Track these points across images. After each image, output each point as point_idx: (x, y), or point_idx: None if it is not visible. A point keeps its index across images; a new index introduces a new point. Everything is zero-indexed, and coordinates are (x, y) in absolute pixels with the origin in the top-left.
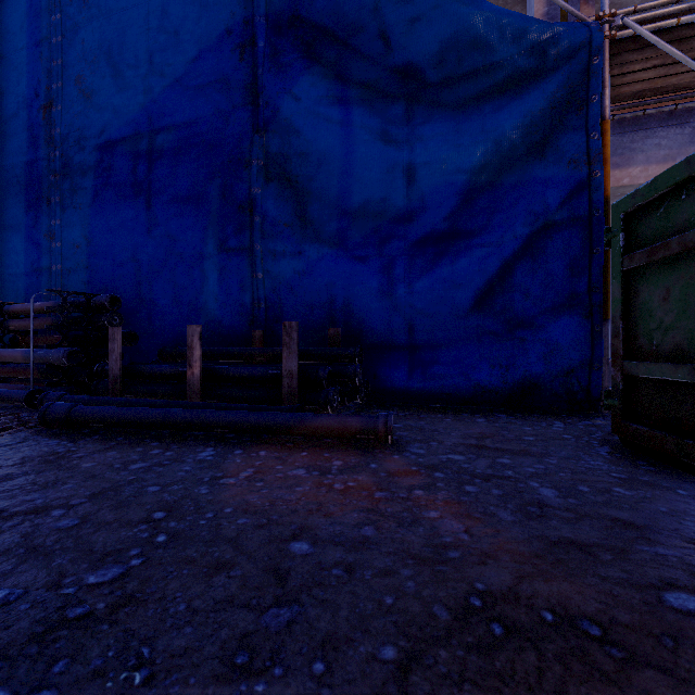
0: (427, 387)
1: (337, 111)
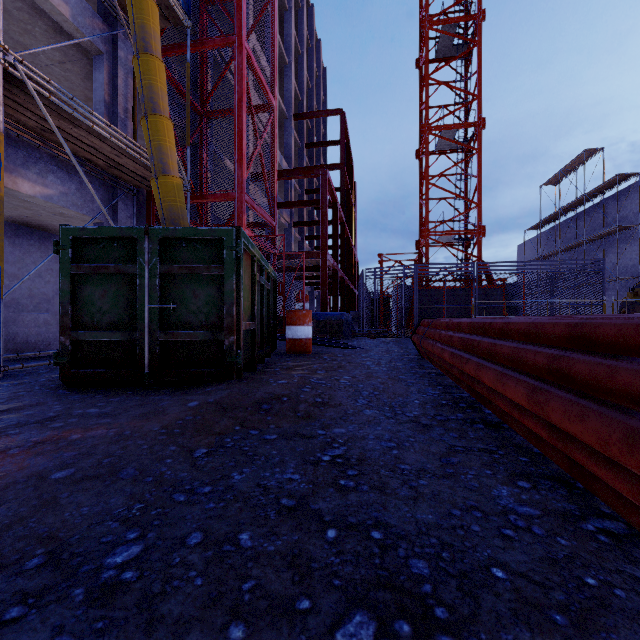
0: None
1: None
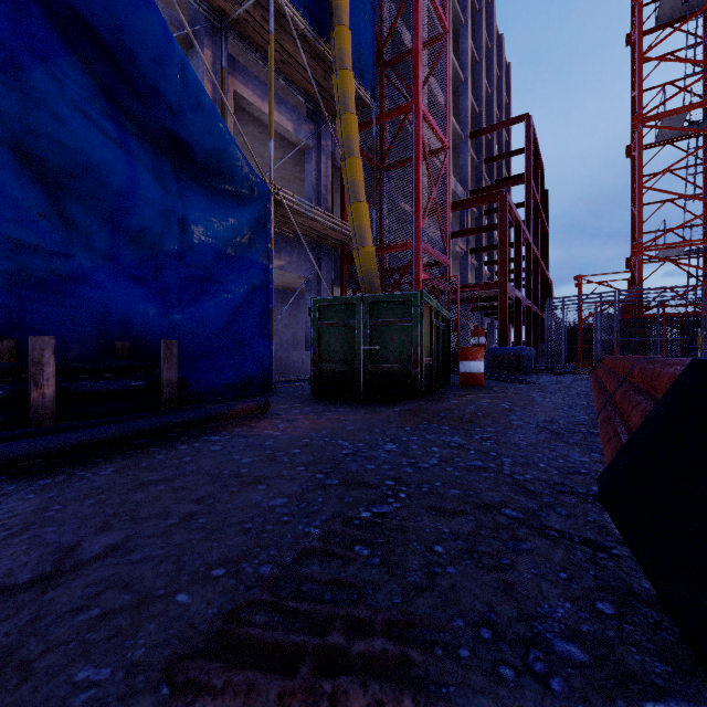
0: (199, 388)
1: (115, 129)
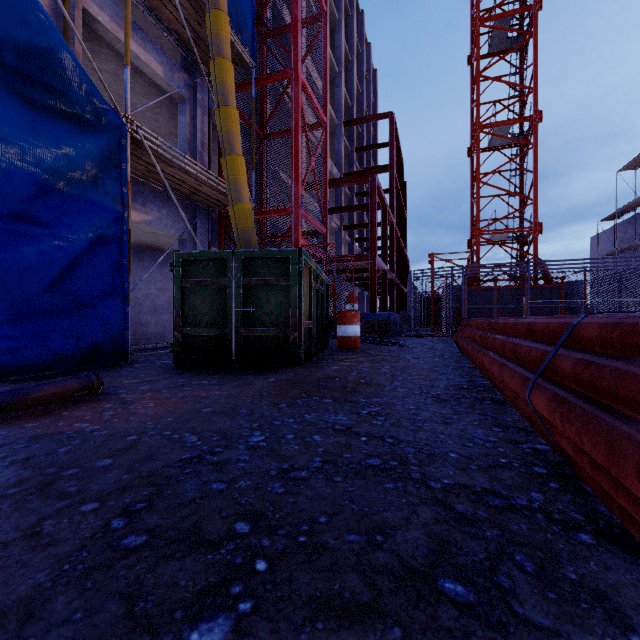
0: (8, 361)
1: None
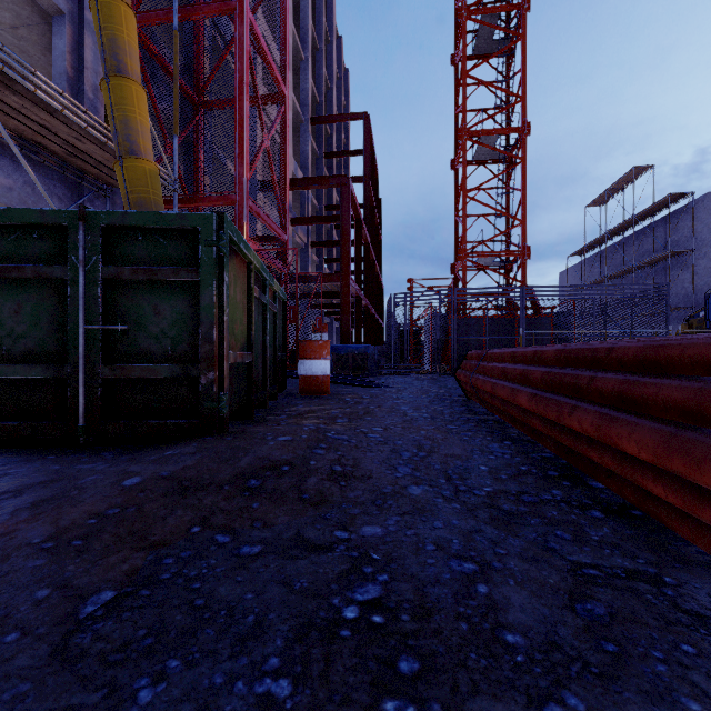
0: None
1: None
